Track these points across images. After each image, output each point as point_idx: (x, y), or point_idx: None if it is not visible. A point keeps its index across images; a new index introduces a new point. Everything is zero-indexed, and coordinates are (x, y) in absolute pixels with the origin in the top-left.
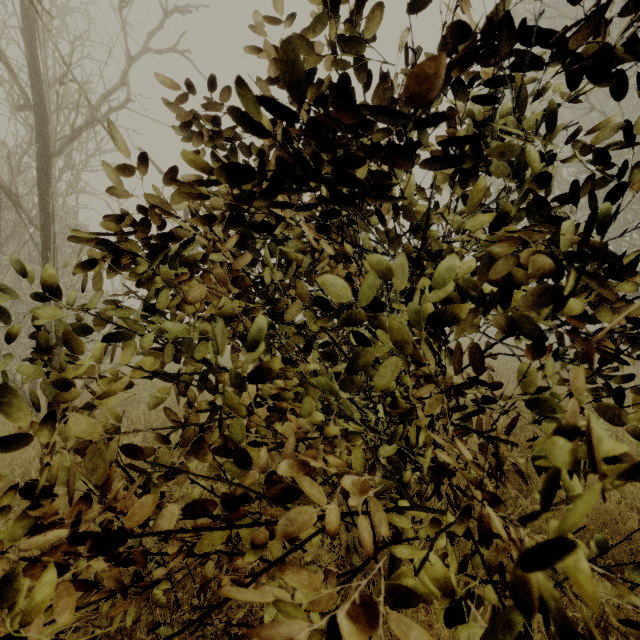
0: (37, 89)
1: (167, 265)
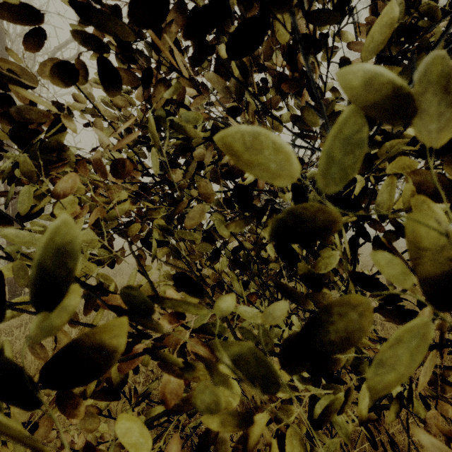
0: (0, 40)
1: (29, 152)
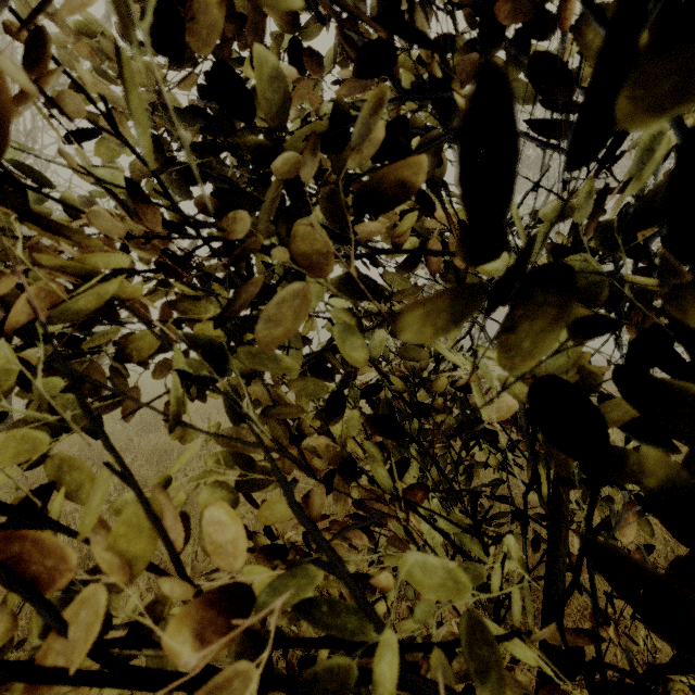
0: None
1: None
